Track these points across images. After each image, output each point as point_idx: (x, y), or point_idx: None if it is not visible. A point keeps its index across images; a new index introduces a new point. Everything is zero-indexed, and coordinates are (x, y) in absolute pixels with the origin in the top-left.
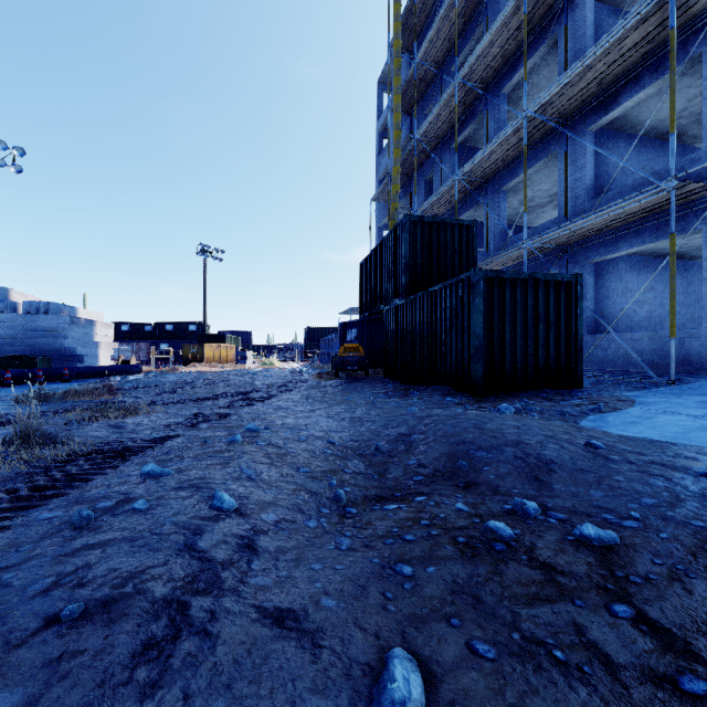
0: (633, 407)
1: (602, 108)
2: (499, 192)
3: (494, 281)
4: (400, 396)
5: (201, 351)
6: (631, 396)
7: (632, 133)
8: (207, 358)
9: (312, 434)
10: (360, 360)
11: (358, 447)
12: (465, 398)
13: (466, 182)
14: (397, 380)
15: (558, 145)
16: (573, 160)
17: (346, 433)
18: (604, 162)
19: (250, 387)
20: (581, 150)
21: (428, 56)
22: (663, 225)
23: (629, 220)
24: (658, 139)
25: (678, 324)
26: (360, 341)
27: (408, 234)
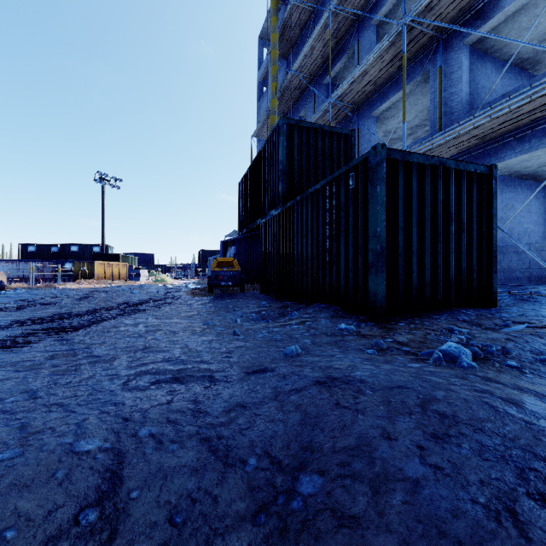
0: None
1: (480, 17)
2: (370, 117)
3: (398, 165)
4: (275, 315)
5: (91, 269)
6: None
7: (497, 56)
8: (97, 275)
9: None
10: (235, 275)
11: None
12: (364, 323)
13: (339, 108)
14: (273, 296)
15: (431, 63)
16: (448, 75)
17: (113, 461)
18: (474, 81)
19: (95, 306)
20: (456, 64)
21: None
22: None
23: (519, 123)
24: (518, 67)
25: (533, 241)
26: (239, 258)
27: (284, 138)
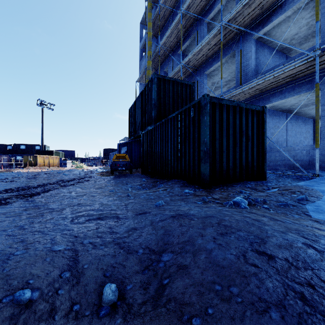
0: (324, 195)
1: (261, 25)
2: (203, 75)
3: (216, 105)
4: (150, 186)
5: (35, 160)
6: (305, 185)
7: (270, 46)
8: (39, 164)
9: (3, 272)
10: (126, 164)
11: (77, 291)
12: (198, 189)
13: (186, 68)
14: (149, 175)
15: (236, 47)
16: (244, 55)
17: (73, 254)
18: (258, 59)
19: (42, 182)
20: (249, 49)
21: (166, 3)
22: (297, 87)
23: (279, 83)
24: (281, 52)
25: (288, 145)
26: (129, 154)
27: (155, 86)
